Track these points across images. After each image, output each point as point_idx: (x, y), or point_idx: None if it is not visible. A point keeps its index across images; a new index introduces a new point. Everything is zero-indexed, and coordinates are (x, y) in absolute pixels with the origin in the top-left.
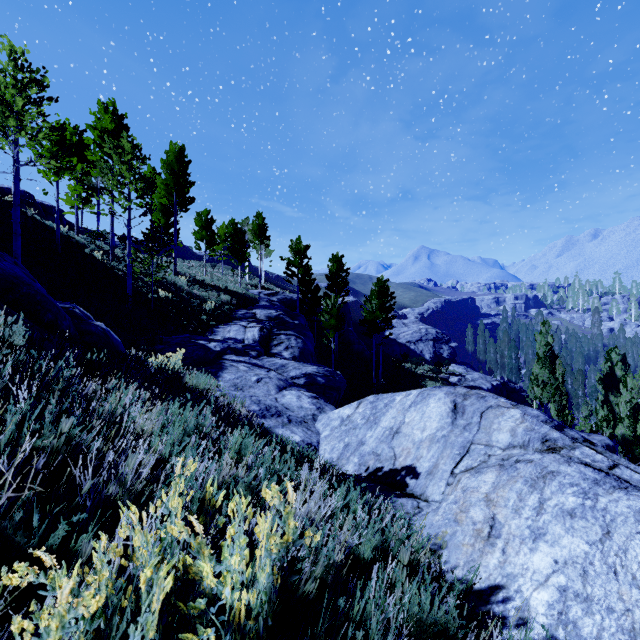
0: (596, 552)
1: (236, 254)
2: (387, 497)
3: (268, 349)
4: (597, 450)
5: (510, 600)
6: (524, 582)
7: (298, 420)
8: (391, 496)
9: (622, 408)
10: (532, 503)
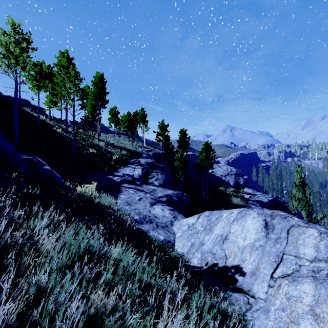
0: None
1: (130, 130)
2: (224, 291)
3: (146, 180)
4: None
5: None
6: None
7: (162, 225)
8: (227, 292)
9: None
10: None
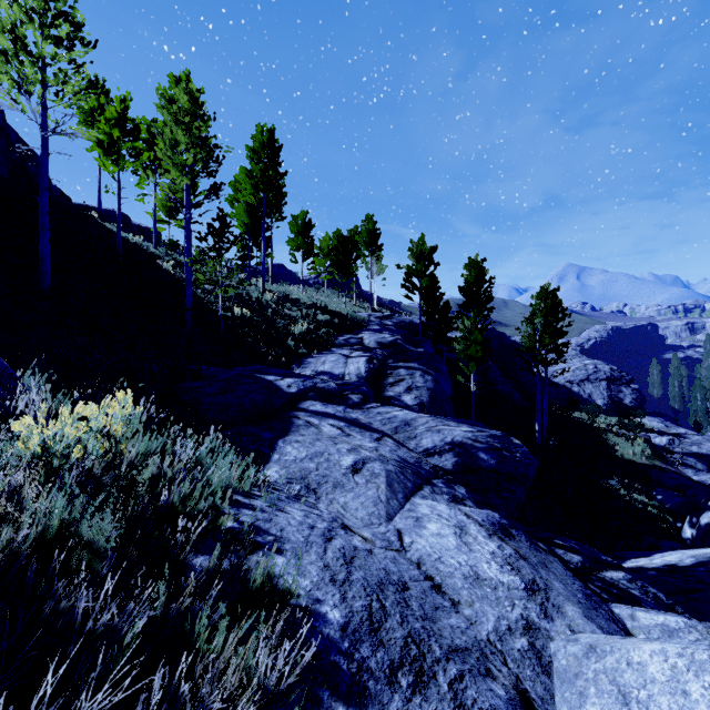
0: None
1: (340, 267)
2: None
3: (380, 390)
4: None
5: None
6: None
7: None
8: None
9: None
10: None
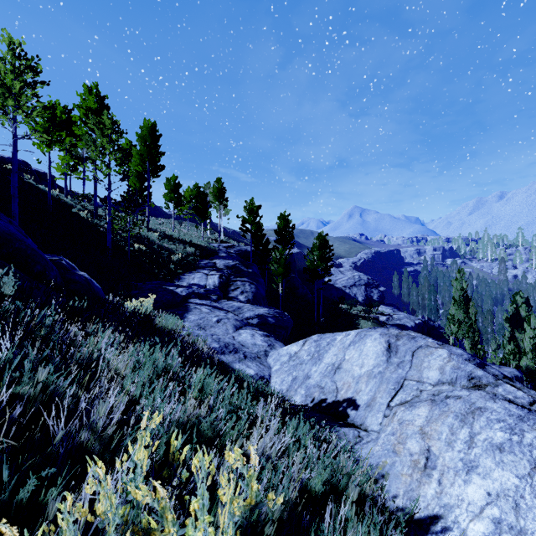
0: (526, 486)
1: (199, 213)
2: (331, 427)
3: (226, 293)
4: (516, 386)
5: (448, 530)
6: (460, 513)
7: (252, 356)
8: (335, 426)
9: (526, 343)
10: (463, 437)
